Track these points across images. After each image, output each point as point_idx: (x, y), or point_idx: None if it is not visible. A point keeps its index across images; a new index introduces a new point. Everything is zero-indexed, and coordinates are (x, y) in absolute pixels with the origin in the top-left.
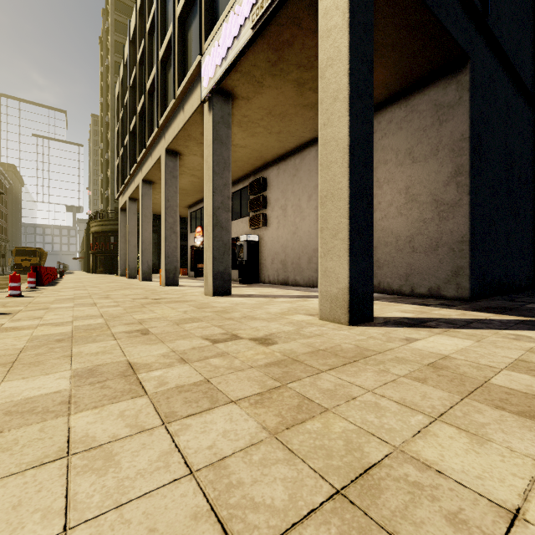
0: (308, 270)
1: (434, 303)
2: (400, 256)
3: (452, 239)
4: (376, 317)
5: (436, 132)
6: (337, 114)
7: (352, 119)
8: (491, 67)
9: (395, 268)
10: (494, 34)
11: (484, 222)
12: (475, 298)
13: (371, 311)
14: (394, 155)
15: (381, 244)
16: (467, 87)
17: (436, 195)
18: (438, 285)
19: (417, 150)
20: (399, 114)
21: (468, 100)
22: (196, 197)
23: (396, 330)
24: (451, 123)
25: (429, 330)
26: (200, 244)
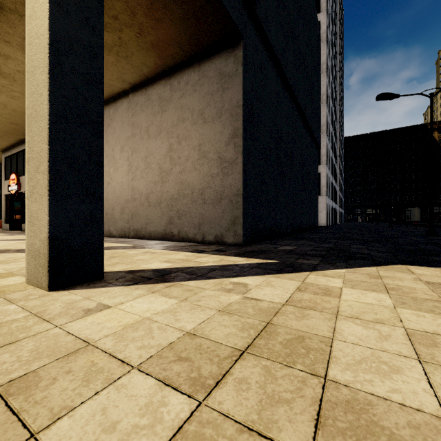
0: (120, 221)
1: (211, 250)
2: (195, 207)
3: (231, 192)
4: (122, 271)
5: (220, 97)
6: (39, 0)
7: (56, 11)
8: (263, 56)
9: (191, 218)
10: (263, 27)
11: (256, 180)
12: (248, 243)
13: (100, 266)
14: (190, 114)
15: (180, 196)
16: (241, 61)
17: (220, 153)
18: (222, 233)
19: (207, 111)
20: (194, 77)
21: (242, 73)
22: (7, 140)
23: (106, 292)
24: (231, 91)
25: (151, 287)
26: (14, 193)
